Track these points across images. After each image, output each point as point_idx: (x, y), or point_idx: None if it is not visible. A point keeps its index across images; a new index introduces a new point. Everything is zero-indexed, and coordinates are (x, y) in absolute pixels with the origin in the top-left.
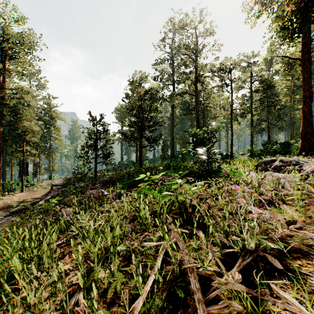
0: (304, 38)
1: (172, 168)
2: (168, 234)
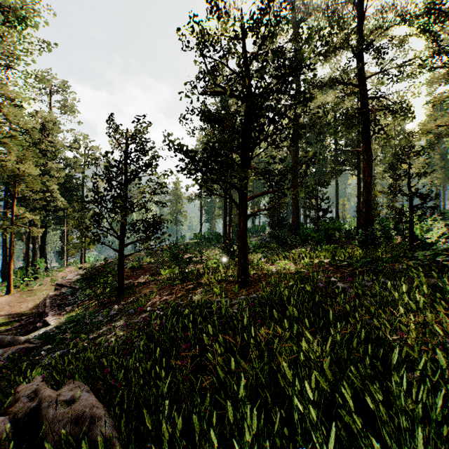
0: None
1: None
2: None
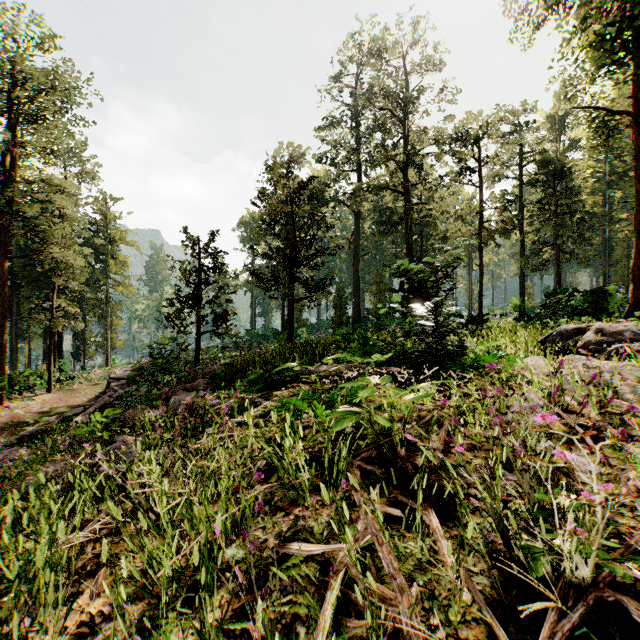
0: (639, 66)
1: (357, 346)
2: (350, 515)
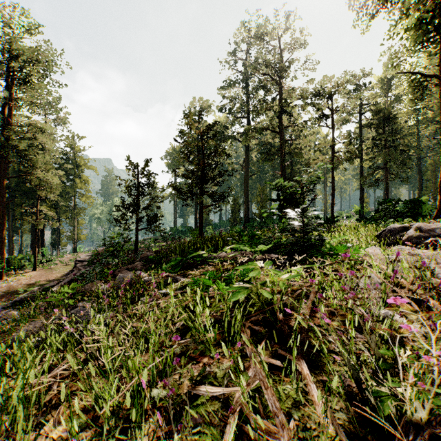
0: None
1: (247, 239)
2: (243, 364)
